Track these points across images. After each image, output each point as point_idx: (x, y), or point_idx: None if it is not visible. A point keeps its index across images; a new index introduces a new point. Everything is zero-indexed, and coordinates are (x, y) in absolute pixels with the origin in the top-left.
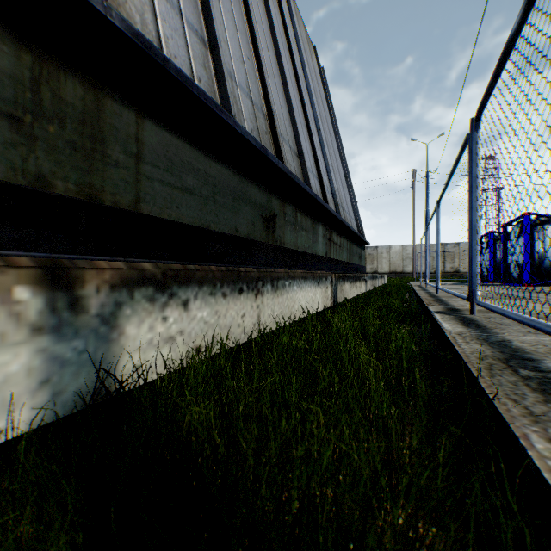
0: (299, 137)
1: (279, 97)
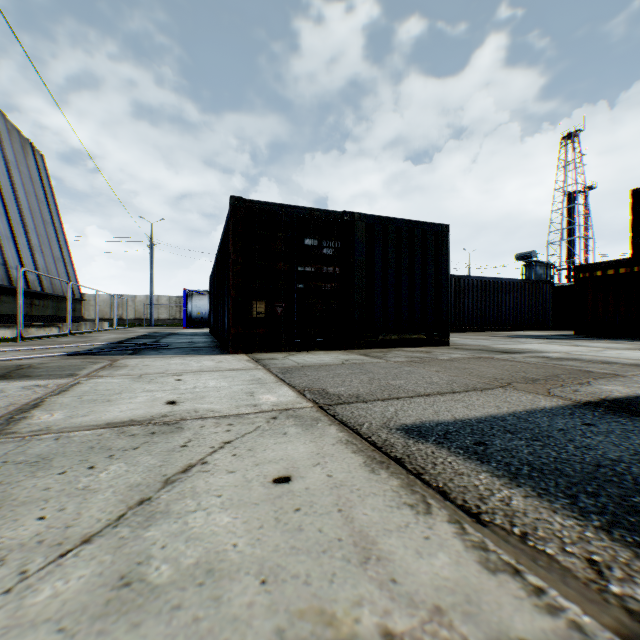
0: (6, 254)
1: None
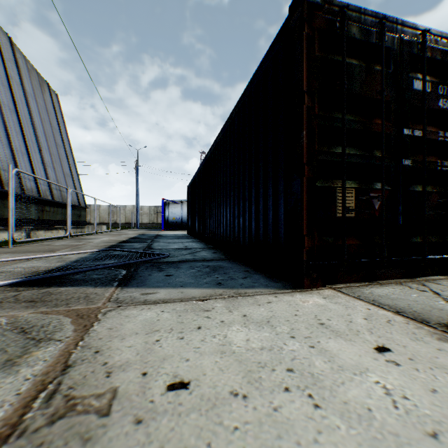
0: (18, 166)
1: (5, 149)
